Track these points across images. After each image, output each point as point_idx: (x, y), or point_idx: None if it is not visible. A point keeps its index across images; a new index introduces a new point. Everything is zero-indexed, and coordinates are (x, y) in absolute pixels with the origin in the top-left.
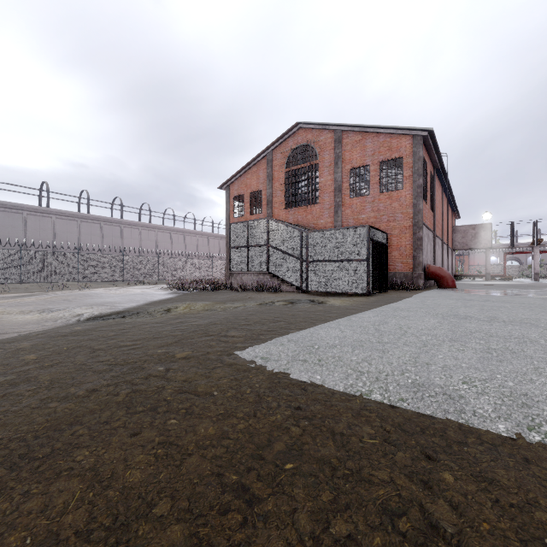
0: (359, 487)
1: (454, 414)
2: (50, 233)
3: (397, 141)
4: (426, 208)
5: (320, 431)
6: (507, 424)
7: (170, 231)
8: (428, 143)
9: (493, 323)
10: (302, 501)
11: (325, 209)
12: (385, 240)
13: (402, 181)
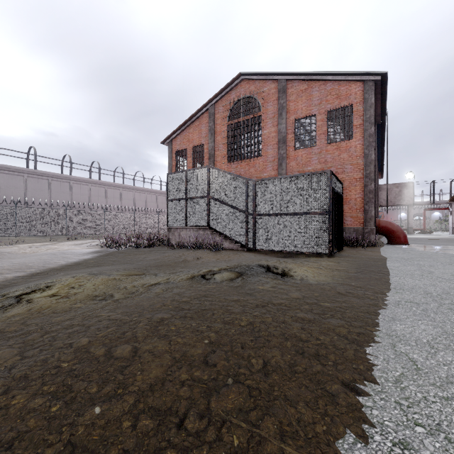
0: None
1: None
2: None
3: (346, 88)
4: None
5: None
6: None
7: (120, 188)
8: (378, 90)
9: None
10: None
11: (268, 162)
12: (341, 191)
13: (352, 130)
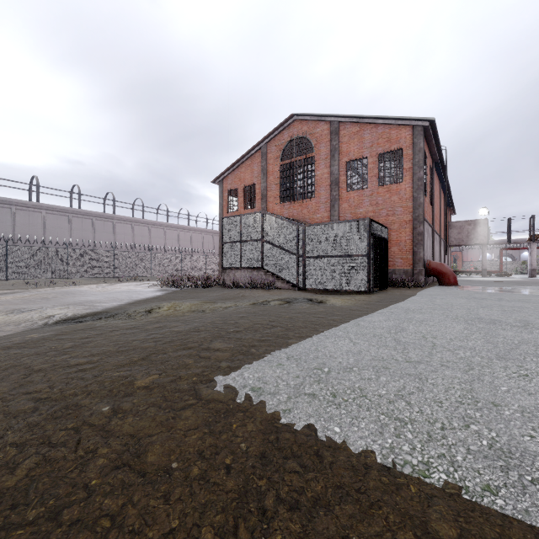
0: None
1: None
2: (40, 229)
3: (397, 132)
4: (426, 201)
5: None
6: None
7: (164, 226)
8: (429, 134)
9: (532, 330)
10: None
11: (321, 203)
12: (386, 235)
13: (402, 174)
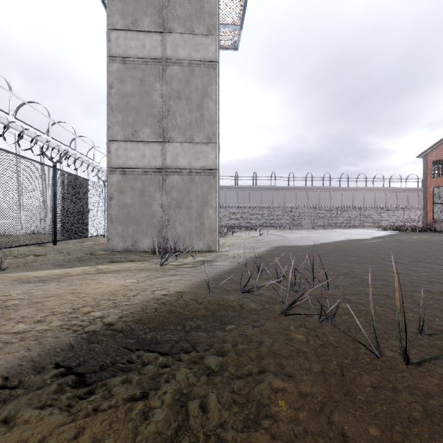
0: None
1: None
2: (294, 200)
3: None
4: None
5: None
6: None
7: (363, 190)
8: None
9: None
10: None
11: None
12: None
13: None
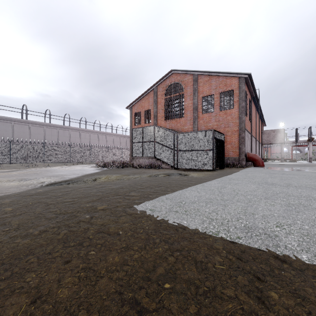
0: (214, 302)
1: (272, 247)
2: (28, 134)
3: (230, 80)
4: (246, 119)
5: (187, 259)
6: (308, 255)
7: (98, 133)
8: (248, 81)
9: (289, 187)
10: (176, 313)
11: (187, 120)
12: (223, 138)
13: (233, 104)
